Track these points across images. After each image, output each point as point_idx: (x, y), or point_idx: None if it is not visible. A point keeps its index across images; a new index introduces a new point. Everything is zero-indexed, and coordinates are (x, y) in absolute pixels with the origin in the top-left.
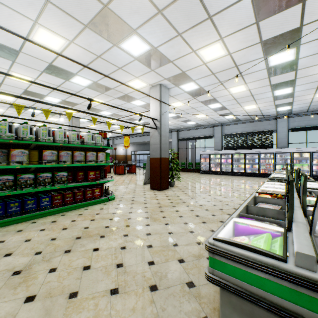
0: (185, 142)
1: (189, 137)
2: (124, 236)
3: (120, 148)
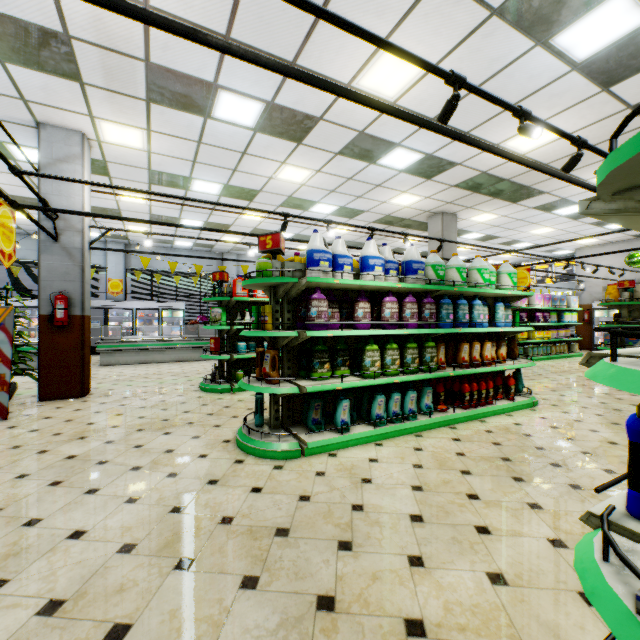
0: None
1: None
2: None
3: None
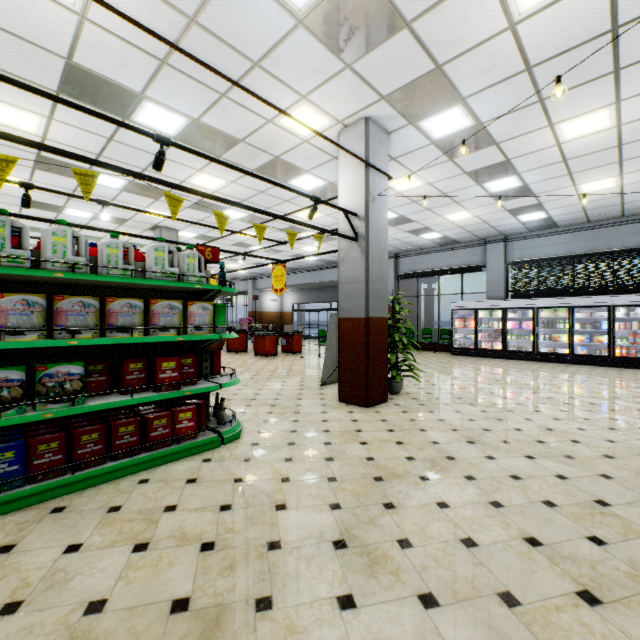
0: (413, 282)
1: (424, 271)
2: None
3: (270, 298)
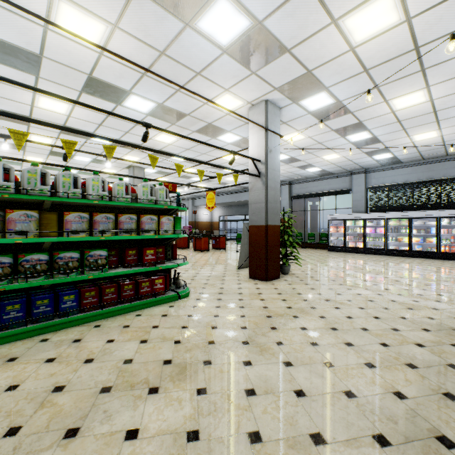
0: (302, 201)
1: (309, 193)
2: (199, 393)
3: (204, 212)
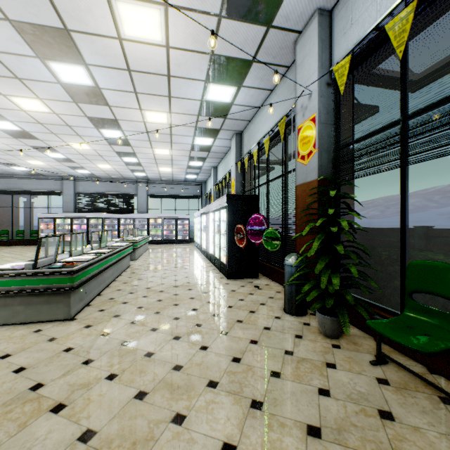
0: (11, 196)
1: (18, 190)
2: None
3: None
